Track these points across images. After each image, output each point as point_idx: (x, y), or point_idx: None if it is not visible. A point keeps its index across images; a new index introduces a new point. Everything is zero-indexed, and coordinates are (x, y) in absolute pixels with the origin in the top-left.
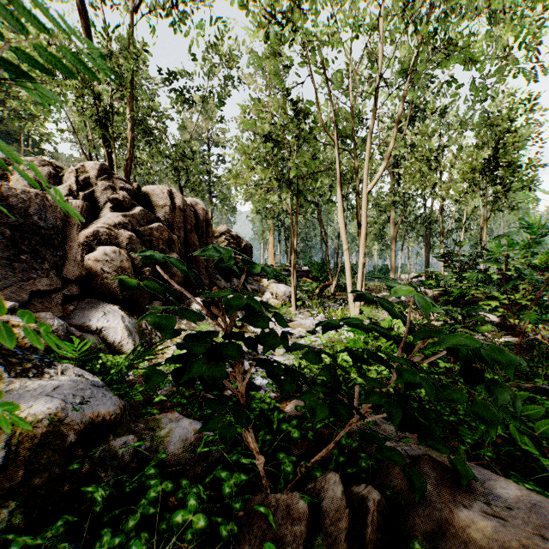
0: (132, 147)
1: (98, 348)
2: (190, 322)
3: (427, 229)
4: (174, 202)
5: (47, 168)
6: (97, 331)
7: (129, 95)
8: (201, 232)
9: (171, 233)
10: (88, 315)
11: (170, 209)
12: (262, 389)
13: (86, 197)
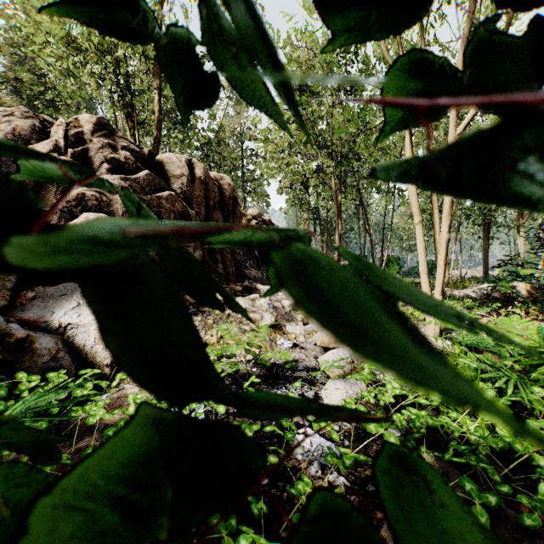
0: (159, 129)
1: (52, 357)
2: (206, 318)
3: (486, 217)
4: (194, 172)
5: (31, 120)
6: (60, 330)
7: (155, 75)
8: (227, 211)
9: (187, 207)
10: (53, 305)
11: (188, 180)
12: (316, 462)
13: (76, 156)
